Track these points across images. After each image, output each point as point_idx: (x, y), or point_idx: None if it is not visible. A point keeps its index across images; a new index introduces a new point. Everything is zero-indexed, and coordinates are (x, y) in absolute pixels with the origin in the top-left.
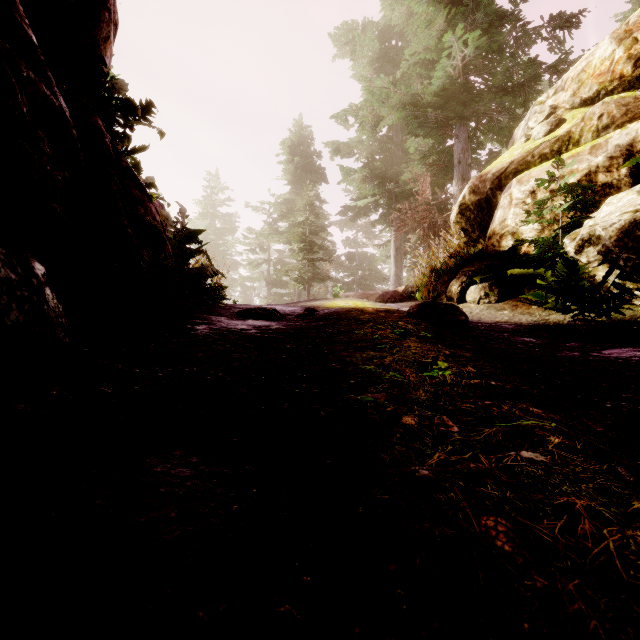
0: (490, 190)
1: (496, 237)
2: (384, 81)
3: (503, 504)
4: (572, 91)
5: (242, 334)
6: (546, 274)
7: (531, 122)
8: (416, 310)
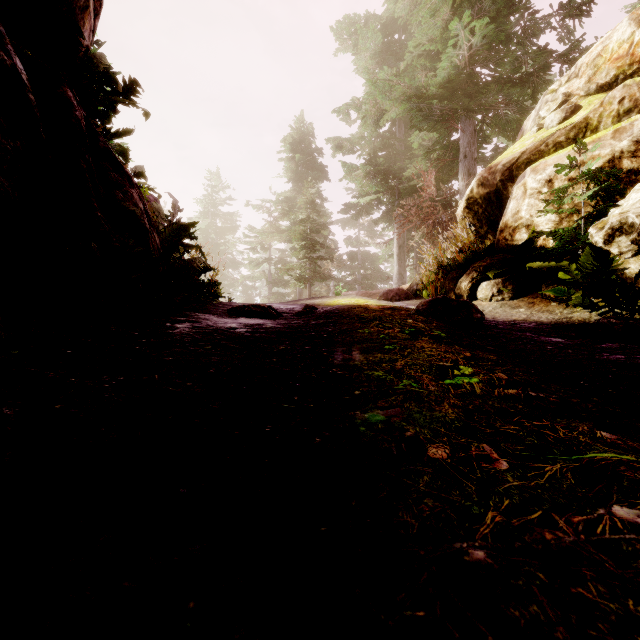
0: (500, 182)
1: (509, 230)
2: (387, 73)
3: (631, 633)
4: (587, 77)
5: (229, 333)
6: (570, 267)
7: (543, 111)
8: (426, 307)
